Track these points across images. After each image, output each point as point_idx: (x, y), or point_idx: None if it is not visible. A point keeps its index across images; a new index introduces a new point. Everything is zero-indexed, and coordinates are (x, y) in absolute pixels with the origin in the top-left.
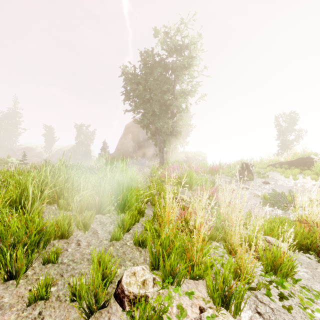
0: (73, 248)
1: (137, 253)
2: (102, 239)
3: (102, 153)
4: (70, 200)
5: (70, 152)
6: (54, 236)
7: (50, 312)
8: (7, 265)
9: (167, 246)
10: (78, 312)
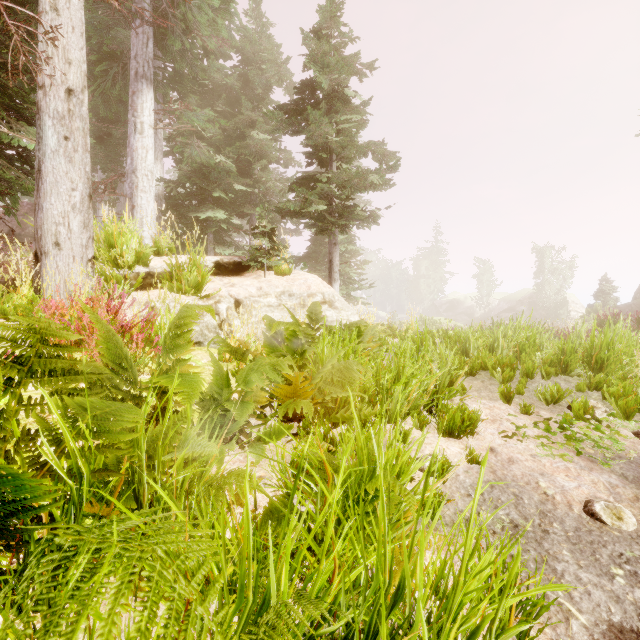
0: (536, 385)
1: (600, 403)
2: (564, 388)
3: (595, 305)
4: (532, 355)
5: (523, 304)
6: (521, 375)
7: (524, 398)
8: (497, 376)
9: (629, 394)
10: (541, 398)
